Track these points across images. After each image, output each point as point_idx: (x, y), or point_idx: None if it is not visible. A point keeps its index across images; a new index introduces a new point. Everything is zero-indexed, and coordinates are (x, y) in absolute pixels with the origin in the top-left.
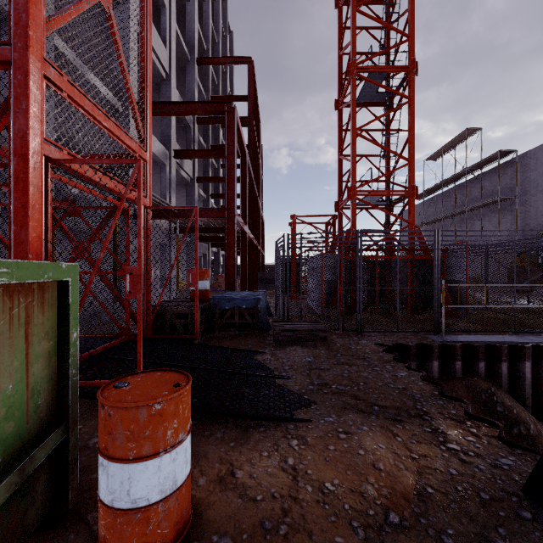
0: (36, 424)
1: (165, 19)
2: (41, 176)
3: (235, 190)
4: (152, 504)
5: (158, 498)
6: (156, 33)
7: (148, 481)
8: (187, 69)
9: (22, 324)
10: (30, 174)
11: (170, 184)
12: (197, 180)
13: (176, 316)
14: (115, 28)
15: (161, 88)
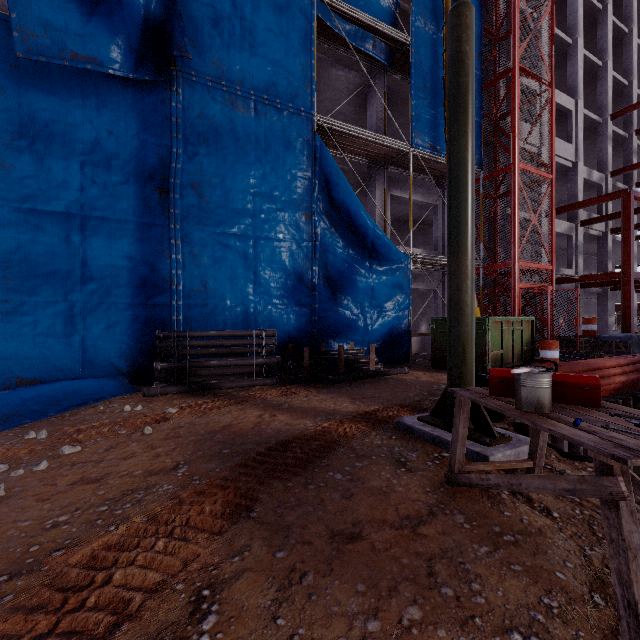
0: (529, 343)
1: (571, 121)
2: (518, 294)
3: (630, 256)
4: (549, 358)
5: (550, 358)
6: (562, 143)
7: (549, 354)
8: (598, 131)
9: (528, 327)
10: (516, 294)
11: (576, 249)
12: (610, 232)
13: (568, 342)
14: (538, 227)
15: (568, 175)
